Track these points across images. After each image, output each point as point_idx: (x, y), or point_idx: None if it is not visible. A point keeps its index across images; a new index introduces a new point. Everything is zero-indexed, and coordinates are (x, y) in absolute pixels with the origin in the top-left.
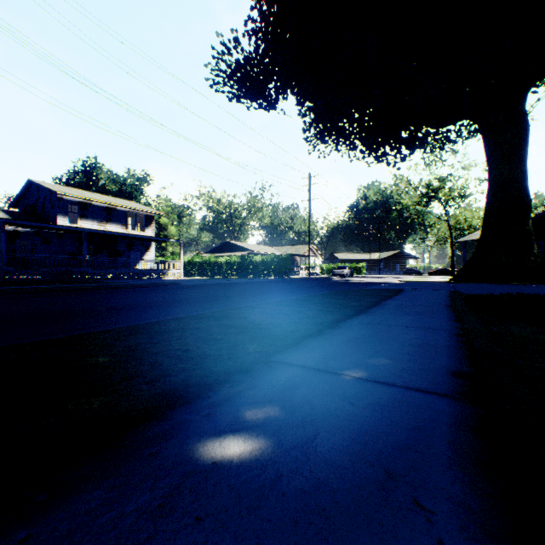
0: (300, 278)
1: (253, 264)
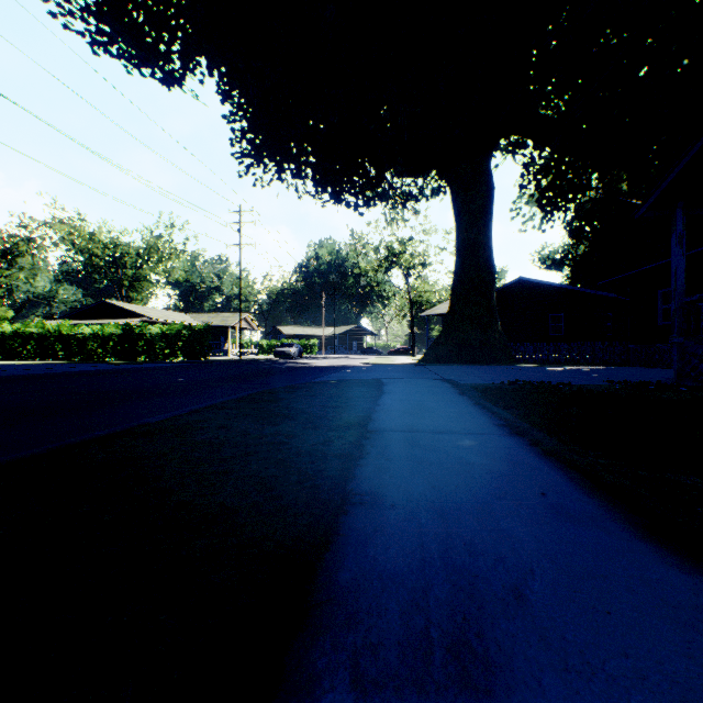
0: (224, 361)
1: (146, 338)
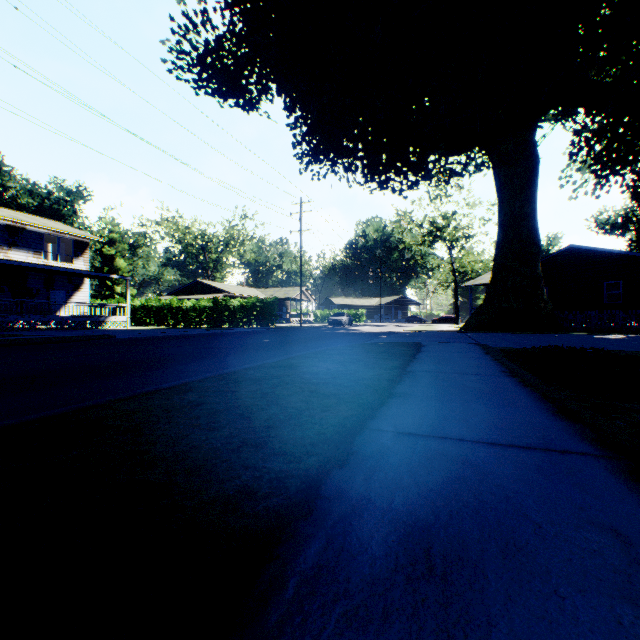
0: (289, 328)
1: (229, 309)
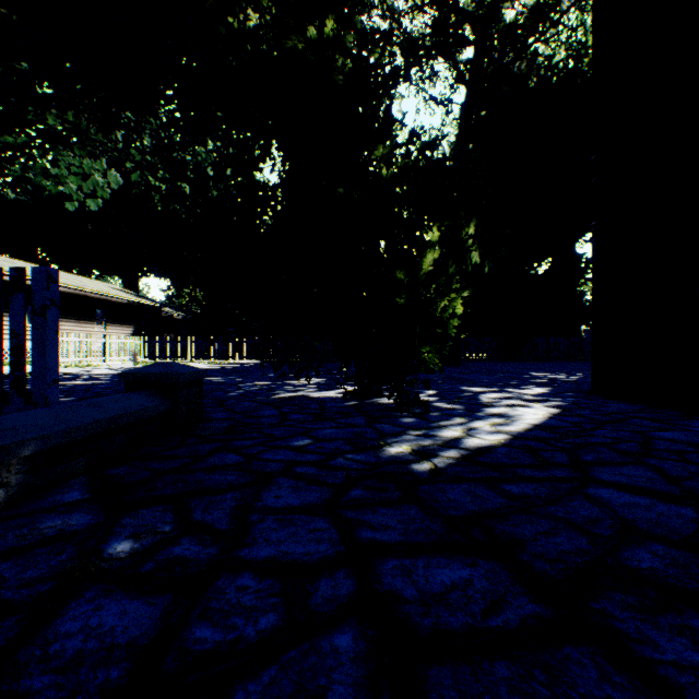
0: None
1: None
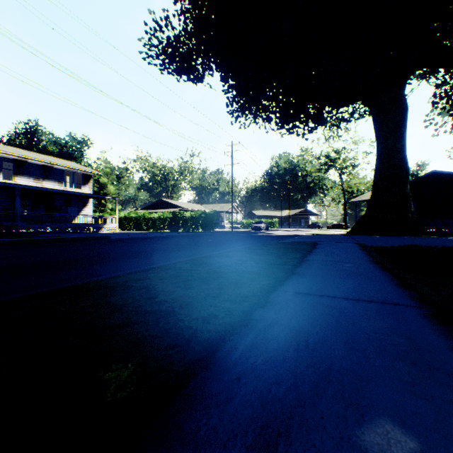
0: (224, 232)
1: (183, 219)
